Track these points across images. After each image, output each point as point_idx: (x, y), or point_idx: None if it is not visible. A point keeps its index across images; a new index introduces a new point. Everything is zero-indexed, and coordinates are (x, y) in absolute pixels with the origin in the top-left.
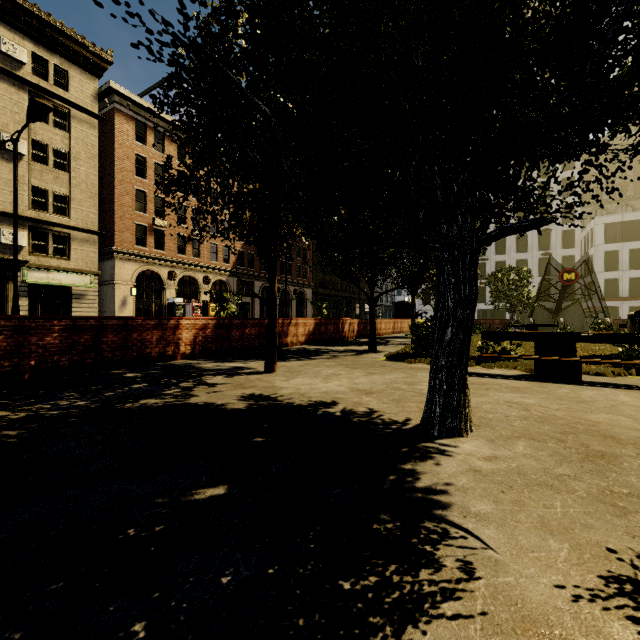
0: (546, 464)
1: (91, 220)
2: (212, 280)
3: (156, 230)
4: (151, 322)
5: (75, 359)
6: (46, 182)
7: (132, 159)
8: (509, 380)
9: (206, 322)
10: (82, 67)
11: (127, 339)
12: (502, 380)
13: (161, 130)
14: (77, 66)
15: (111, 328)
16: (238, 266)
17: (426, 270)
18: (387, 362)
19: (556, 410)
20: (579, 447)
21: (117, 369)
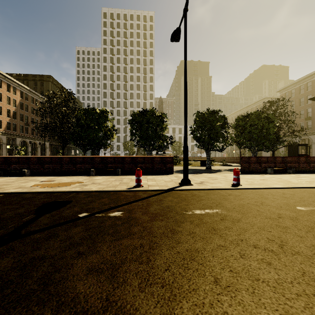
0: None
1: None
2: None
3: None
4: None
5: None
6: None
7: None
8: None
9: None
10: None
11: None
12: None
13: None
14: None
15: None
16: (7, 130)
17: None
18: None
19: None
20: None
21: None
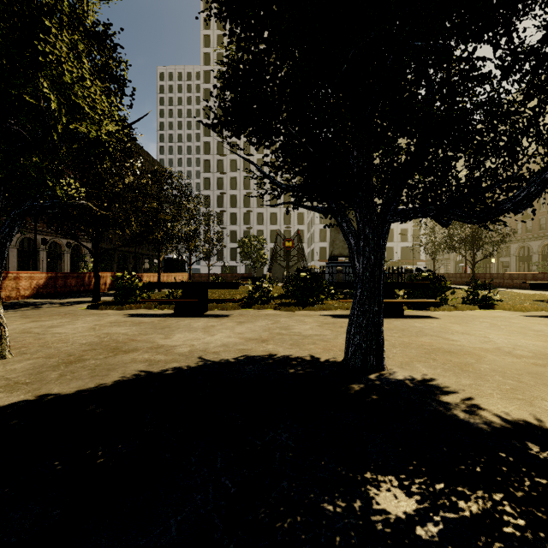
0: (10, 373)
1: None
2: None
3: None
4: None
5: None
6: None
7: None
8: (152, 317)
9: None
10: None
11: None
12: (146, 318)
13: None
14: None
15: None
16: None
17: (150, 232)
18: (81, 310)
19: (127, 335)
20: (73, 358)
21: None
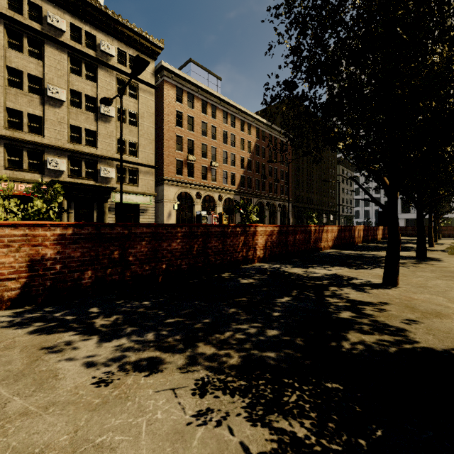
0: None
1: (150, 158)
2: (224, 198)
3: (188, 163)
4: (238, 229)
5: (191, 263)
6: (125, 134)
7: (174, 114)
8: None
9: (272, 229)
10: (145, 54)
11: (223, 244)
12: None
13: (192, 92)
14: (142, 54)
15: (213, 234)
16: (241, 187)
17: None
18: None
19: None
20: None
21: (220, 272)
